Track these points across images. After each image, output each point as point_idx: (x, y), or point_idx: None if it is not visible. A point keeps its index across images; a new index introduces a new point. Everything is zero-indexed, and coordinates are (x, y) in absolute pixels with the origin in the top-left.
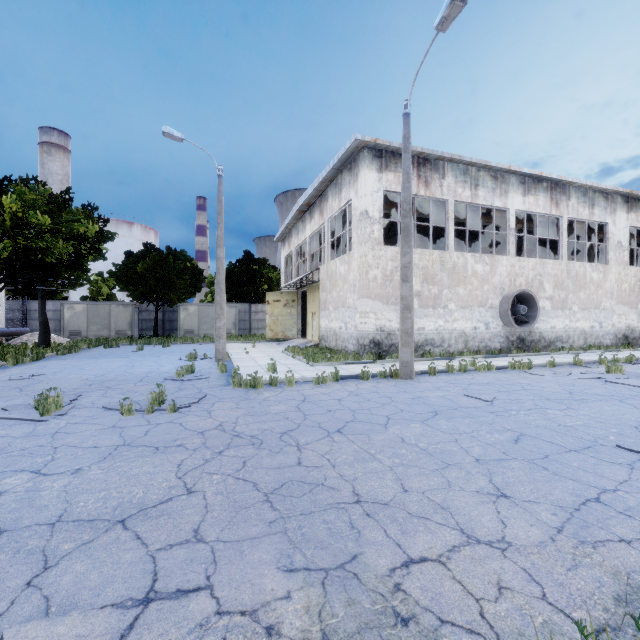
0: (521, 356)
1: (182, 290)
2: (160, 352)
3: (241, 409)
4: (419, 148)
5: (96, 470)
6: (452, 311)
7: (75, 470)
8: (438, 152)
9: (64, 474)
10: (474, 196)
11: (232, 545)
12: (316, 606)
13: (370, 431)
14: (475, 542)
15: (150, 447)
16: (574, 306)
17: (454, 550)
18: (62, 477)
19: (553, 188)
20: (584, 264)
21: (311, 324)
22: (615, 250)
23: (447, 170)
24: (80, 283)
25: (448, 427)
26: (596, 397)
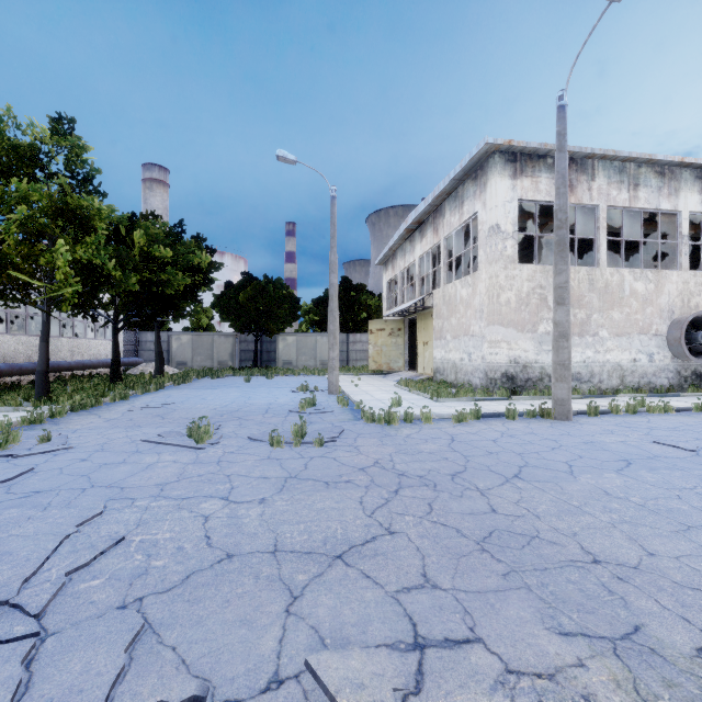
0: (699, 396)
1: (281, 320)
2: (267, 383)
3: (388, 446)
4: None
5: (280, 501)
6: (604, 339)
7: (260, 500)
8: (587, 149)
9: (252, 503)
10: (633, 199)
11: (475, 596)
12: (626, 681)
13: (556, 479)
14: None
15: (319, 481)
16: None
17: None
18: (252, 506)
19: None
20: None
21: (422, 355)
22: None
23: (597, 170)
24: (189, 314)
25: (657, 480)
26: None
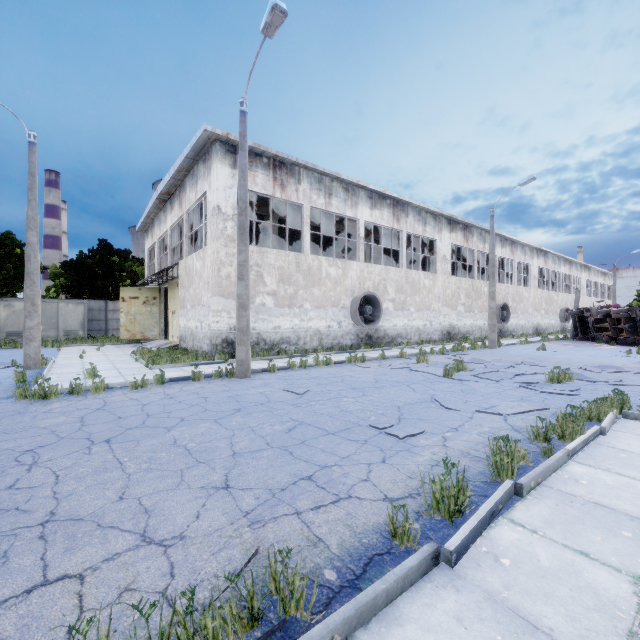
0: (367, 351)
1: (2, 282)
2: None
3: None
4: (274, 150)
5: None
6: (308, 310)
7: None
8: (293, 158)
9: None
10: (328, 204)
11: None
12: None
13: (146, 436)
14: (145, 544)
15: None
16: (411, 307)
17: (111, 558)
18: None
19: (395, 205)
20: (419, 272)
21: (172, 324)
22: (441, 262)
23: (303, 176)
24: None
25: (237, 423)
26: (393, 384)
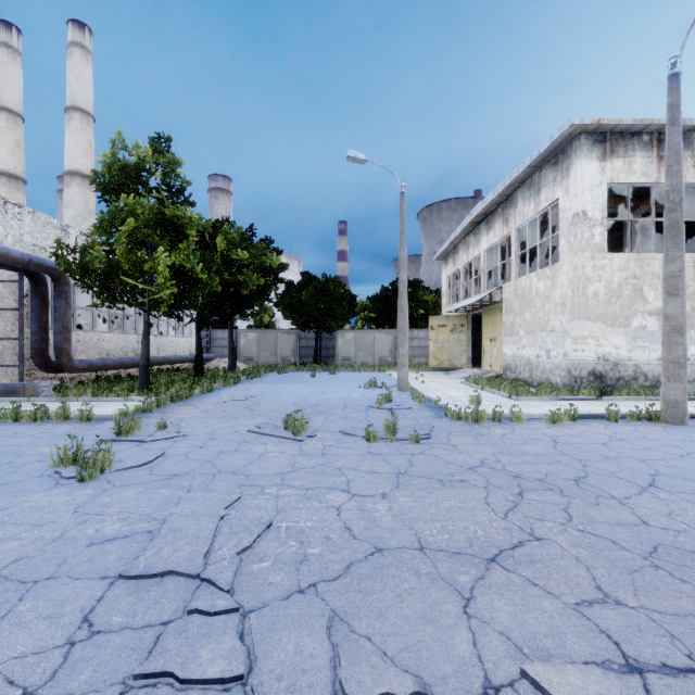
0: None
1: (341, 317)
2: (332, 379)
3: (487, 446)
4: (662, 120)
5: (403, 497)
6: None
7: (382, 494)
8: (692, 121)
9: (376, 497)
10: None
11: (674, 619)
12: None
13: None
14: None
15: (432, 479)
16: None
17: None
18: (377, 500)
19: None
20: None
21: (489, 352)
22: None
23: None
24: (257, 313)
25: None
26: None
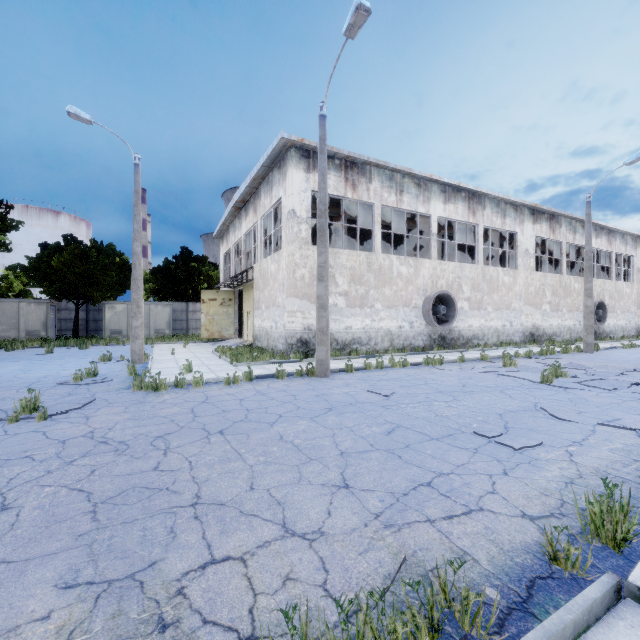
0: (441, 353)
1: (107, 287)
2: (73, 354)
3: (127, 413)
4: (346, 151)
5: None
6: (378, 311)
7: None
8: (364, 157)
9: None
10: (399, 201)
11: (16, 565)
12: (73, 624)
13: (253, 430)
14: (290, 535)
15: None
16: (489, 307)
17: (263, 546)
18: None
19: (470, 198)
20: (497, 269)
21: (246, 323)
22: (523, 257)
23: (374, 175)
24: None
25: (333, 422)
26: (483, 389)
